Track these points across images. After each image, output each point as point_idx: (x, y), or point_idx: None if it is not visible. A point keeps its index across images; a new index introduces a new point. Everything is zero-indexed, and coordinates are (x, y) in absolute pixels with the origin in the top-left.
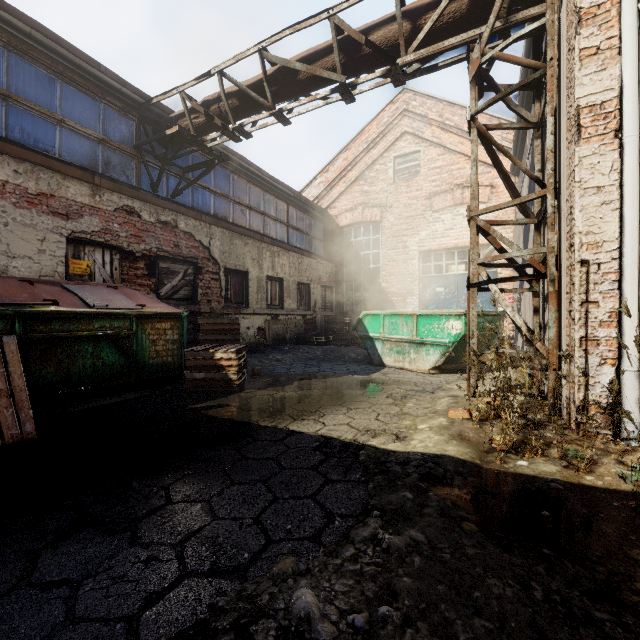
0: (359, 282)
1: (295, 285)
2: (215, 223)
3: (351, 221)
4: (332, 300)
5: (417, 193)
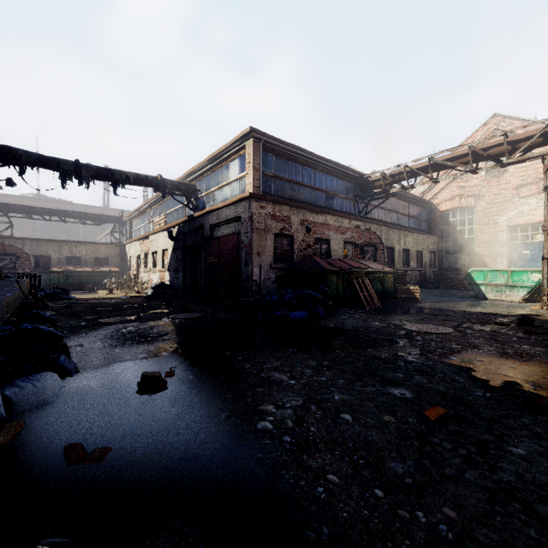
0: (456, 248)
1: (415, 252)
2: (383, 225)
3: (450, 207)
4: (435, 260)
5: (506, 186)
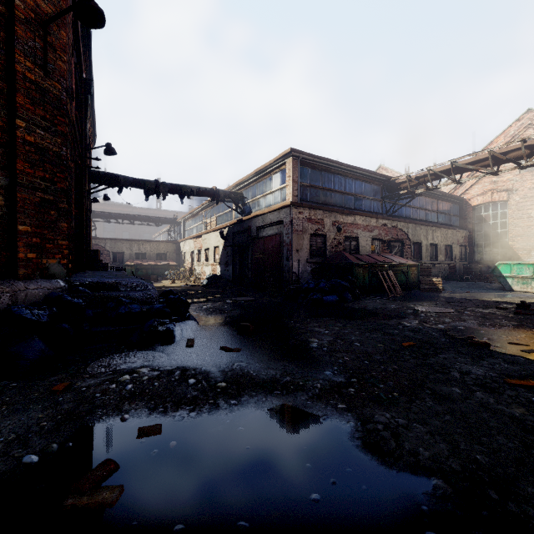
0: (488, 241)
1: (443, 247)
2: (410, 222)
3: (481, 202)
4: (466, 254)
5: None
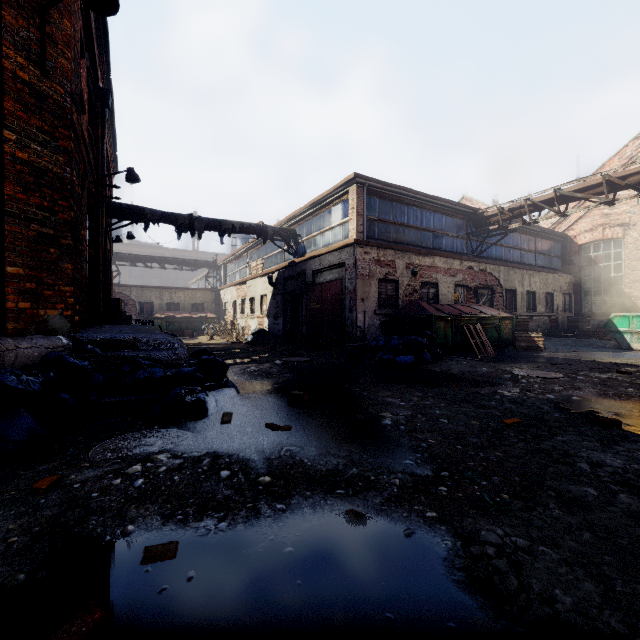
0: (598, 288)
1: (543, 295)
2: (501, 265)
3: (590, 240)
4: (570, 304)
5: None
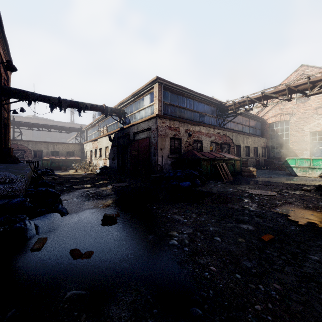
0: (278, 145)
1: (253, 148)
2: (233, 132)
3: (274, 121)
4: (265, 153)
5: (309, 107)
